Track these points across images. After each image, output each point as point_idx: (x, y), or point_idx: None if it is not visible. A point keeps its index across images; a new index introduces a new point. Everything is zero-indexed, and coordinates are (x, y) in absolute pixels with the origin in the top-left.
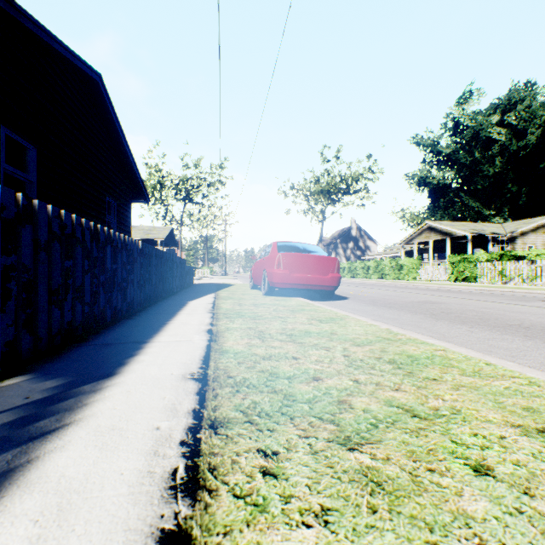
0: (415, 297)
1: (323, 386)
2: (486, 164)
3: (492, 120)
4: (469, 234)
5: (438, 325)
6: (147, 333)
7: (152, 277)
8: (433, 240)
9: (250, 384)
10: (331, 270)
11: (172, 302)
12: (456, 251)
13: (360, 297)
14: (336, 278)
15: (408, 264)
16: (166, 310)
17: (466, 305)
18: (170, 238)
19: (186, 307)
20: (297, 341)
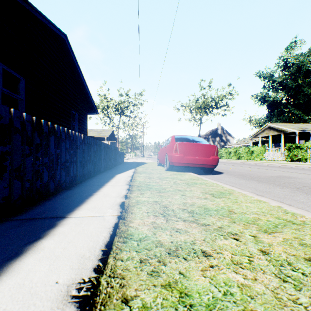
0: (271, 173)
1: None
2: (306, 87)
3: (310, 59)
4: (297, 131)
5: None
6: (72, 205)
7: (93, 158)
8: (272, 135)
9: None
10: (212, 154)
11: (105, 175)
12: (287, 142)
13: (231, 172)
14: (216, 160)
15: (257, 150)
16: (98, 182)
17: None
18: (112, 135)
19: (113, 180)
20: (200, 222)
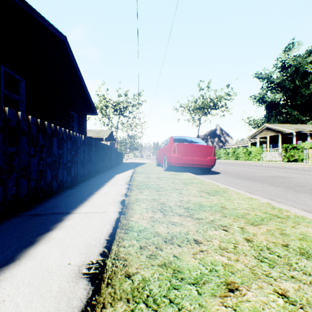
0: (267, 173)
1: (245, 307)
2: (303, 88)
3: (307, 60)
4: (294, 132)
5: (302, 198)
6: (75, 203)
7: (93, 159)
8: (270, 136)
9: (150, 295)
10: (209, 154)
11: (105, 175)
12: (285, 142)
13: (228, 172)
14: (213, 160)
15: (254, 150)
16: (98, 181)
17: (309, 179)
18: (111, 136)
19: (112, 179)
20: (194, 217)
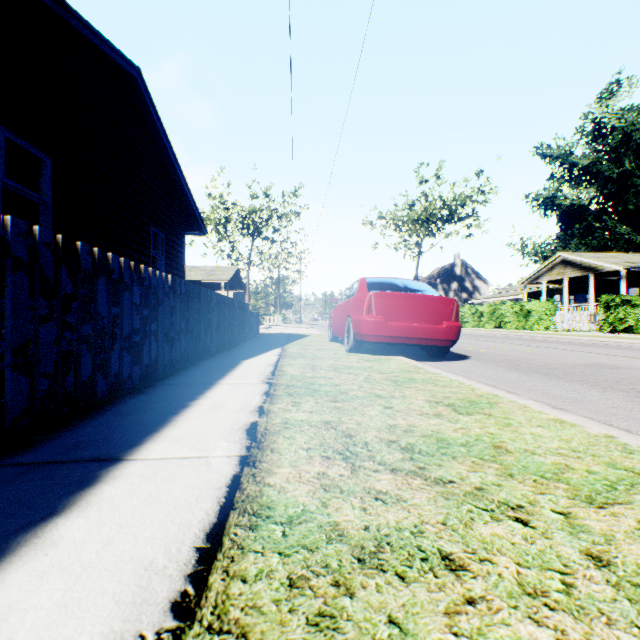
0: (573, 357)
1: None
2: None
3: None
4: (623, 268)
5: None
6: (140, 431)
7: (193, 326)
8: (569, 277)
9: None
10: (447, 316)
11: (219, 362)
12: (602, 292)
13: (487, 356)
14: (454, 329)
15: (538, 309)
16: (203, 376)
17: None
18: (236, 279)
19: (234, 372)
20: (431, 476)
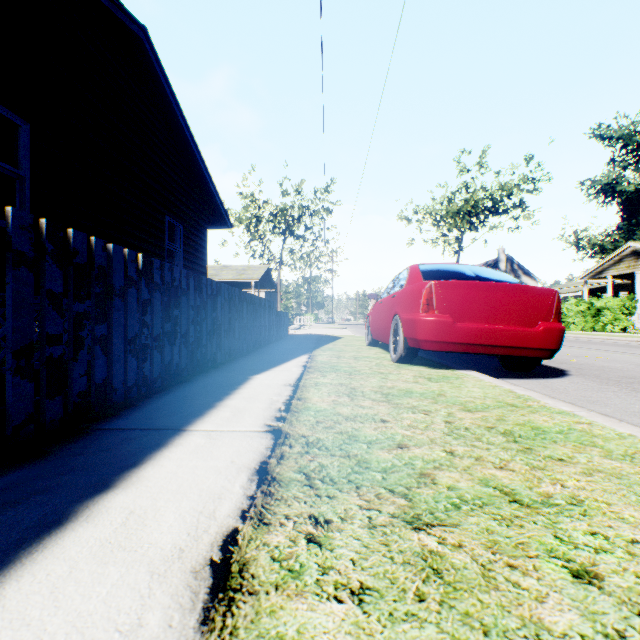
0: None
1: None
2: None
3: None
4: None
5: None
6: None
7: (188, 328)
8: None
9: None
10: (543, 315)
11: (219, 378)
12: None
13: (591, 370)
14: (556, 333)
15: (612, 307)
16: (176, 409)
17: None
18: (267, 278)
19: (230, 399)
20: None
